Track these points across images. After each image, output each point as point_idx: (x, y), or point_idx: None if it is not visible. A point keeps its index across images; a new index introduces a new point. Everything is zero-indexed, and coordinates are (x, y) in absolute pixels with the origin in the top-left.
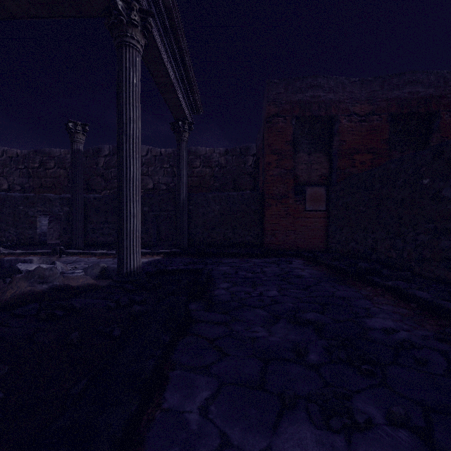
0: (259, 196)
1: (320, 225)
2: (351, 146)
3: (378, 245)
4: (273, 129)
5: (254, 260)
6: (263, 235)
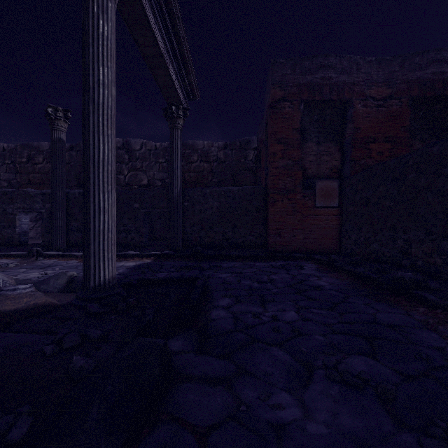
0: (262, 192)
1: (331, 224)
2: (367, 135)
3: (413, 248)
4: (279, 115)
5: (258, 264)
6: (266, 234)
